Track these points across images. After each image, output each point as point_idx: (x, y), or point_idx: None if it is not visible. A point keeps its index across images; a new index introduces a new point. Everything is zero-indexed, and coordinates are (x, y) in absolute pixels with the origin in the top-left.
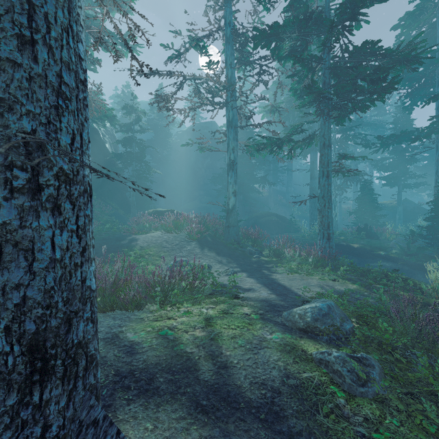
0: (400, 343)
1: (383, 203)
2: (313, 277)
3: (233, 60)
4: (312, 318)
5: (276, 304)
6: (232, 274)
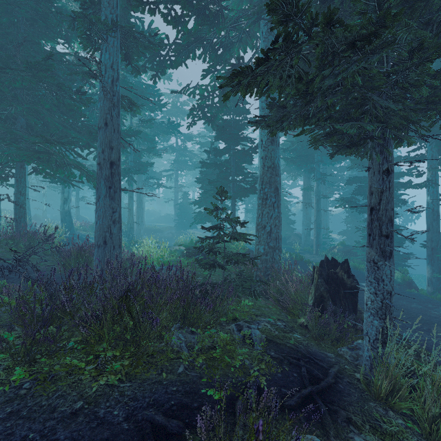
0: None
1: None
2: None
3: None
4: None
5: None
6: None
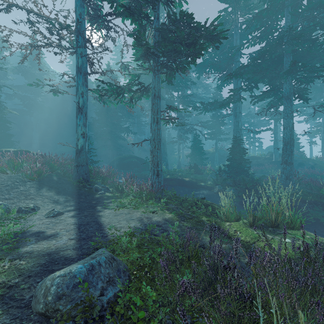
0: (157, 320)
1: (208, 150)
2: (140, 210)
3: (83, 11)
4: (54, 296)
5: (60, 257)
6: (55, 215)
